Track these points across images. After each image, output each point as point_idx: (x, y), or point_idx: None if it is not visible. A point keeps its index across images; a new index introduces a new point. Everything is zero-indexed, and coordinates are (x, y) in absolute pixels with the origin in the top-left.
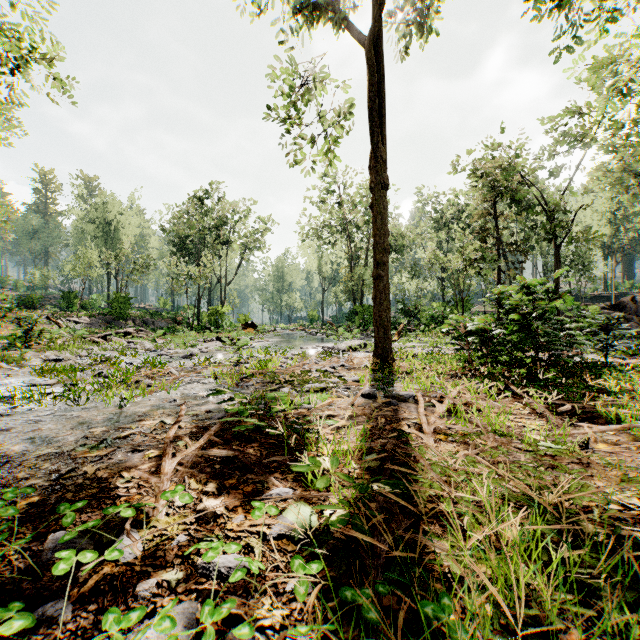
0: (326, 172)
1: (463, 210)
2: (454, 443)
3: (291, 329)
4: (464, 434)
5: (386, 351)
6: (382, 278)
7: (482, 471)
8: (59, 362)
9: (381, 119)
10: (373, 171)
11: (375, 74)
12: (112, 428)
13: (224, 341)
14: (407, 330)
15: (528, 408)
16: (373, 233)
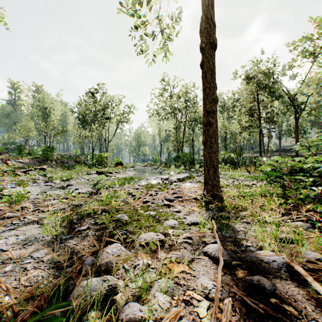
0: (163, 79)
1: (237, 101)
2: None
3: (143, 166)
4: None
5: (216, 188)
6: (212, 124)
7: None
8: None
9: None
10: (204, 32)
11: None
12: None
13: (100, 174)
14: None
15: None
16: (203, 87)
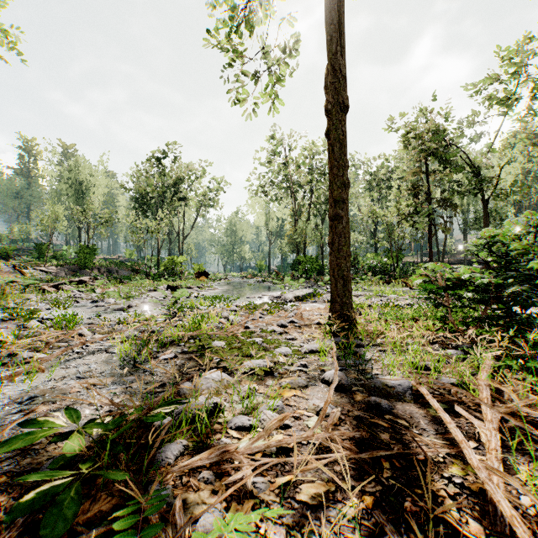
0: (272, 136)
1: (394, 171)
2: None
3: (241, 277)
4: None
5: (346, 307)
6: (341, 218)
7: None
8: None
9: (339, 28)
10: (330, 89)
11: None
12: None
13: (174, 289)
14: None
15: None
16: (329, 165)
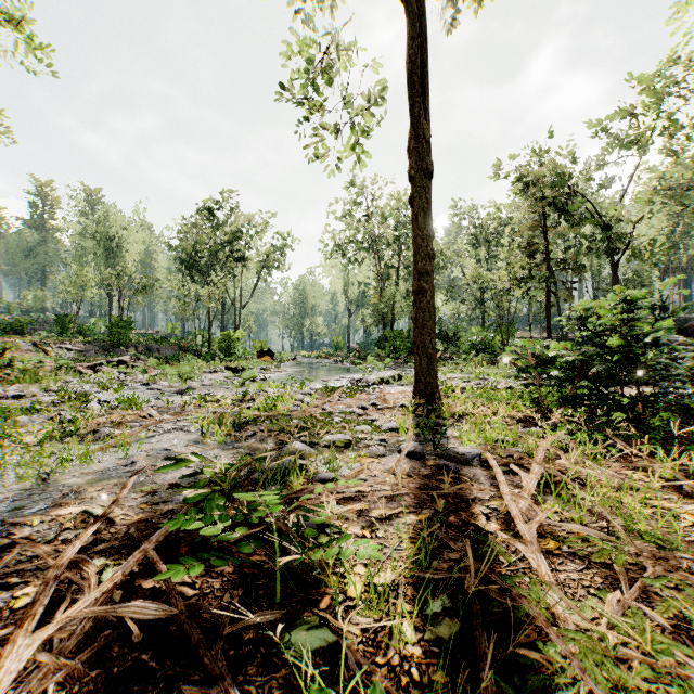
0: (352, 181)
1: (505, 224)
2: (577, 560)
3: (313, 357)
4: (585, 537)
5: (431, 387)
6: (425, 292)
7: (686, 666)
8: (19, 399)
9: (424, 87)
10: (414, 154)
11: (417, 23)
12: (1, 523)
13: (233, 371)
14: (445, 358)
15: (658, 479)
16: (413, 234)
